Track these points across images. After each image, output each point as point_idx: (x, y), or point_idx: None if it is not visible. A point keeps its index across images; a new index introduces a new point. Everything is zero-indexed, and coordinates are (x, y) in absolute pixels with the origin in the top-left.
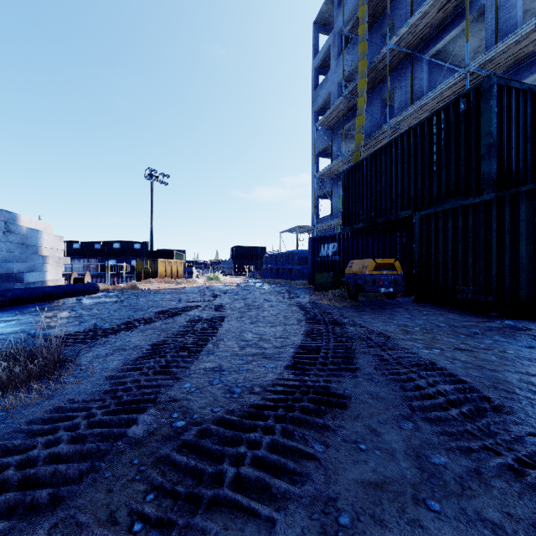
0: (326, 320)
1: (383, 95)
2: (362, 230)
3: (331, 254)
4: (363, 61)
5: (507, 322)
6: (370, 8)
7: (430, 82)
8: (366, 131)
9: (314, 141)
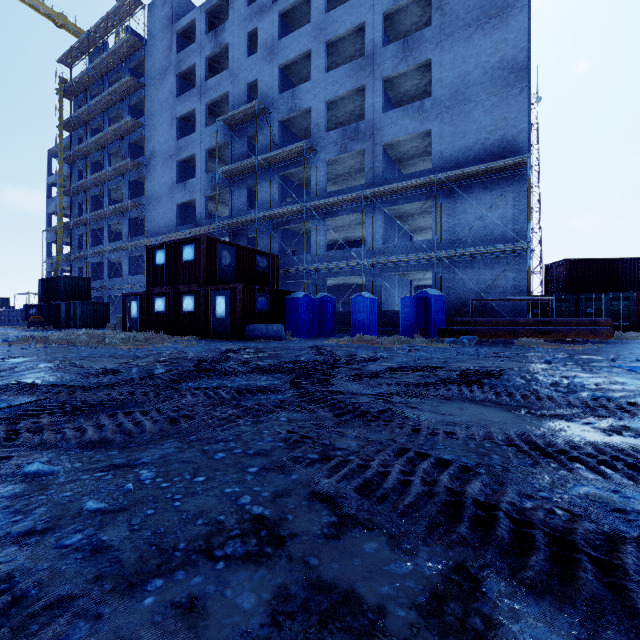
0: (6, 330)
1: (79, 233)
2: (45, 304)
3: (34, 313)
4: (61, 222)
5: (55, 329)
6: (70, 191)
7: (97, 238)
8: (73, 246)
9: (42, 241)
